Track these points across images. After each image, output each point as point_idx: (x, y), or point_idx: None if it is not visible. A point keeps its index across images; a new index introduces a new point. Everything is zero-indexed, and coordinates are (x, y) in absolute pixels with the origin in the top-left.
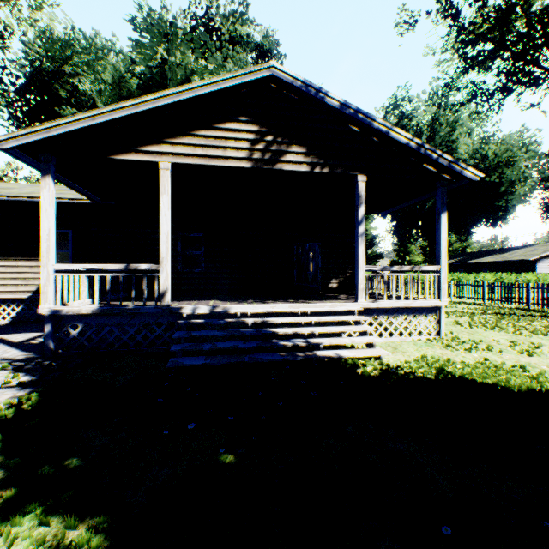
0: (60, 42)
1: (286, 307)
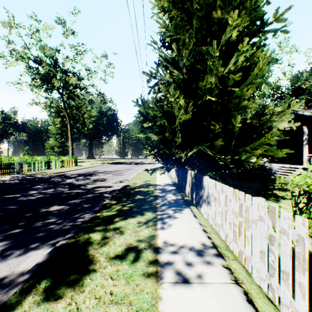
0: (293, 79)
1: (283, 165)
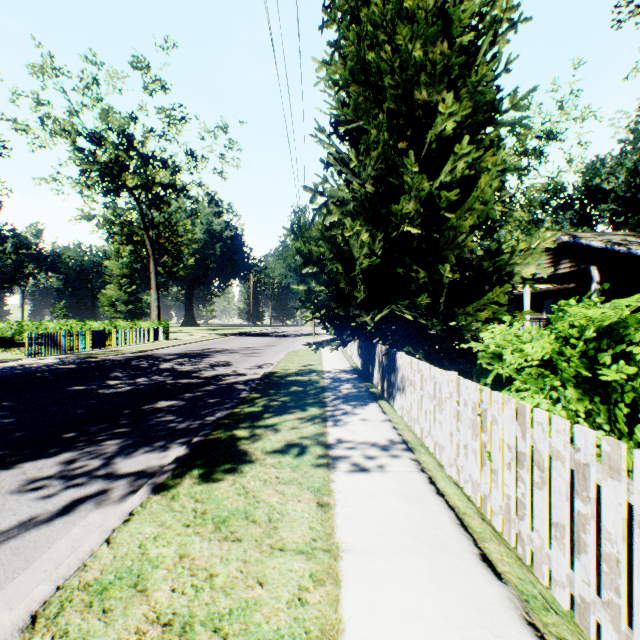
0: (586, 171)
1: None
